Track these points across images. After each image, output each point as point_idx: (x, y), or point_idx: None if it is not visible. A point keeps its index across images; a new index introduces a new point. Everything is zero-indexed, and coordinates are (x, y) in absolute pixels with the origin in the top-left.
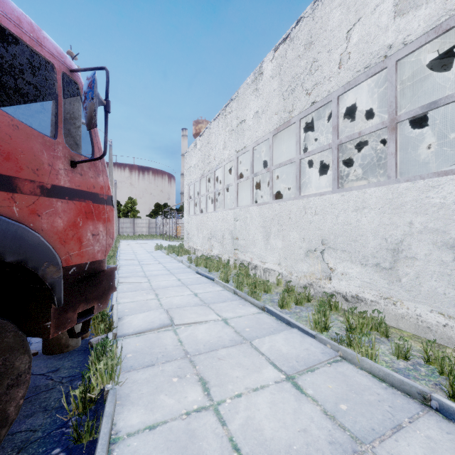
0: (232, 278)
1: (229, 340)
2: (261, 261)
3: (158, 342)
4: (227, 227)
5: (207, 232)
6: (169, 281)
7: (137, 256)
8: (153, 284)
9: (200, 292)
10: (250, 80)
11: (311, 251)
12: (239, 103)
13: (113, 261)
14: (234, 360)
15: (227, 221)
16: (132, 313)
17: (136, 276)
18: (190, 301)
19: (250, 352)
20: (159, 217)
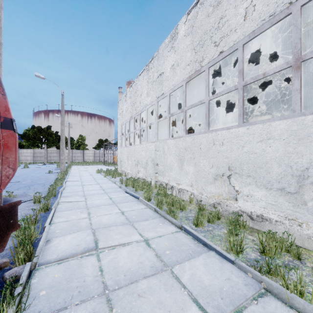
0: (154, 197)
1: (150, 267)
2: (177, 183)
3: (78, 271)
4: (150, 156)
5: (135, 159)
6: (102, 200)
7: (81, 178)
8: (88, 203)
9: (126, 210)
10: (168, 41)
11: (218, 175)
12: (159, 59)
13: (60, 182)
14: (155, 296)
15: (150, 151)
16: (62, 234)
17: (76, 195)
18: (117, 220)
19: (171, 283)
20: (101, 149)
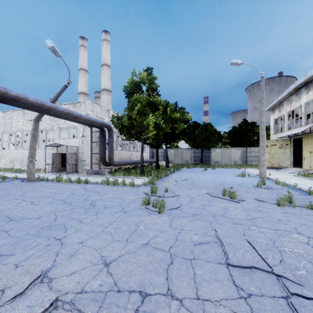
0: None
1: None
2: None
3: None
4: None
5: None
6: None
7: None
8: None
9: None
10: None
11: (11, 161)
12: None
13: None
14: None
15: None
16: None
17: None
18: None
19: None
20: None
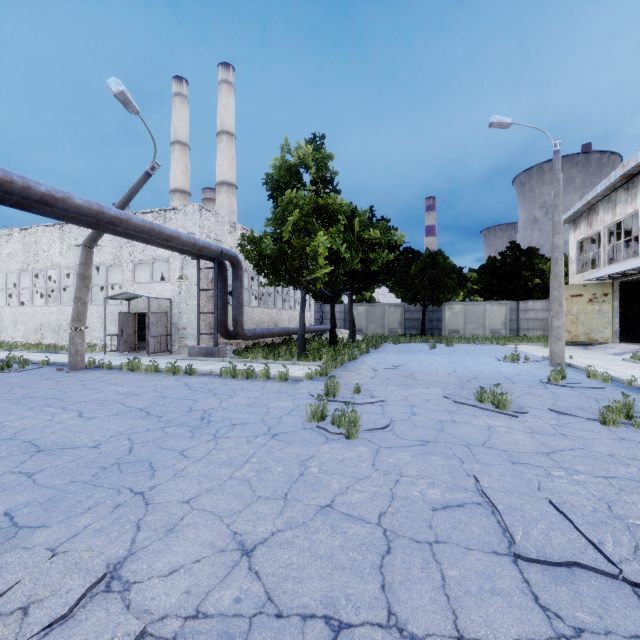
0: None
1: None
2: (13, 338)
3: None
4: None
5: None
6: None
7: None
8: None
9: None
10: (5, 233)
11: (37, 329)
12: None
13: None
14: None
15: None
16: None
17: None
18: None
19: None
20: None
